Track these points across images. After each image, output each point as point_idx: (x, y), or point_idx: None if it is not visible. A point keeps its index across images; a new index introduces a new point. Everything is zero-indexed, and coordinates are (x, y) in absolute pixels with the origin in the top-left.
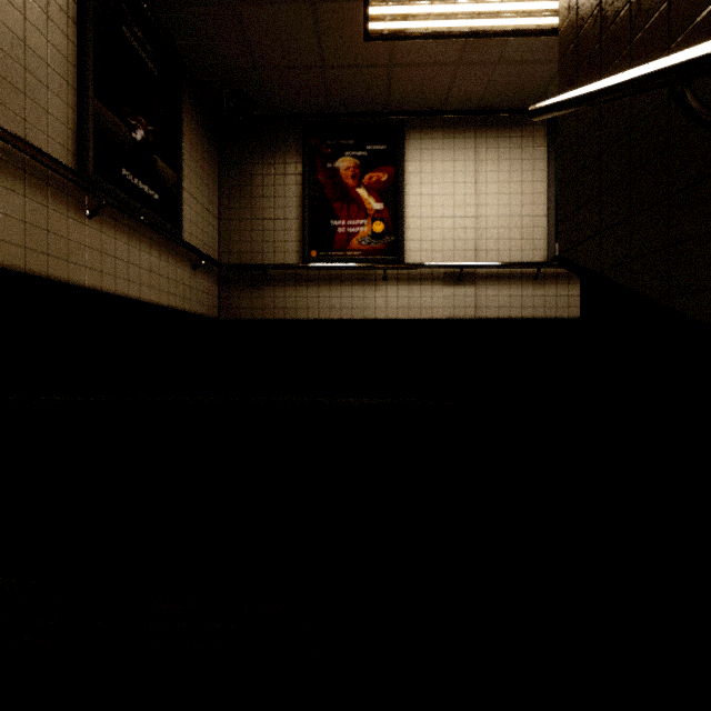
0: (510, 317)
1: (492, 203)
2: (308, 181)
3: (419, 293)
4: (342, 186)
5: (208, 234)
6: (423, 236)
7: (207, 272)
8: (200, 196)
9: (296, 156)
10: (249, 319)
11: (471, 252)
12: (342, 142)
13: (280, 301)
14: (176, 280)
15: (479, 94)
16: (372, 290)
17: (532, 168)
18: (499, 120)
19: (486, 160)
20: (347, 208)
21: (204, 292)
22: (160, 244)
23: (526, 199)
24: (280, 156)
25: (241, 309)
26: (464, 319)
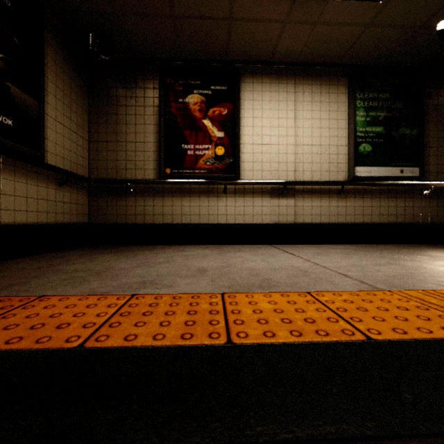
0: (321, 222)
1: (307, 135)
2: (163, 112)
3: (252, 203)
4: (191, 117)
5: (77, 154)
6: (255, 158)
7: (75, 186)
8: (68, 121)
9: (153, 91)
10: (114, 223)
11: (292, 172)
12: (191, 82)
13: (140, 209)
14: (37, 197)
15: (299, 49)
16: (215, 200)
17: (337, 109)
18: (312, 71)
19: (302, 101)
20: (195, 135)
21: (73, 203)
22: (16, 167)
23: (332, 132)
24: (140, 91)
25: (108, 215)
26: (287, 224)
